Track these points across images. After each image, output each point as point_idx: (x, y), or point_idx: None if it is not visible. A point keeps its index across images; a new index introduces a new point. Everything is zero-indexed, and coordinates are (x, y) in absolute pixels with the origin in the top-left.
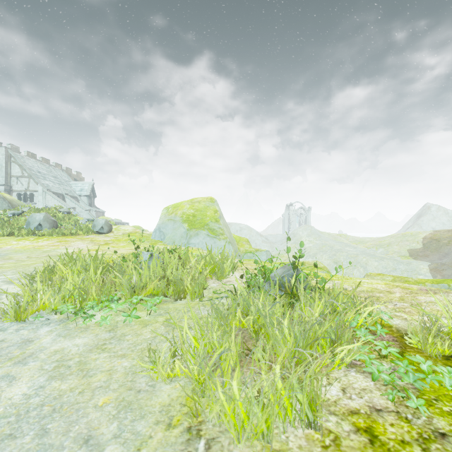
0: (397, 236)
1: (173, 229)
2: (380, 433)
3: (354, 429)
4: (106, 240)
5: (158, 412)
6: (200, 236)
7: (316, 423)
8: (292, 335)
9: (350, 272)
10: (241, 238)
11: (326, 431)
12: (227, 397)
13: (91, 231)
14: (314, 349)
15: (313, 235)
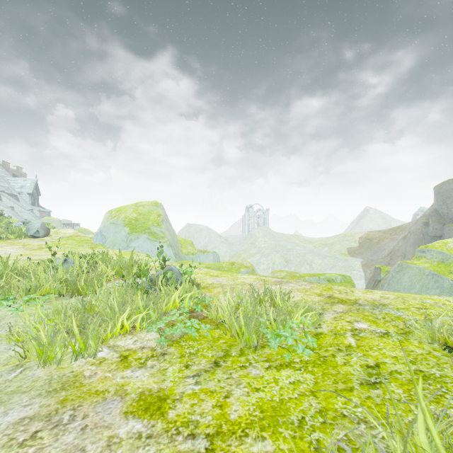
0: (339, 237)
1: (114, 232)
2: (132, 356)
3: (119, 356)
4: (41, 244)
5: (3, 360)
6: (140, 239)
7: (96, 354)
8: (113, 311)
9: (298, 270)
10: (186, 240)
11: (102, 358)
12: (40, 343)
13: (24, 235)
14: (133, 320)
15: (269, 236)
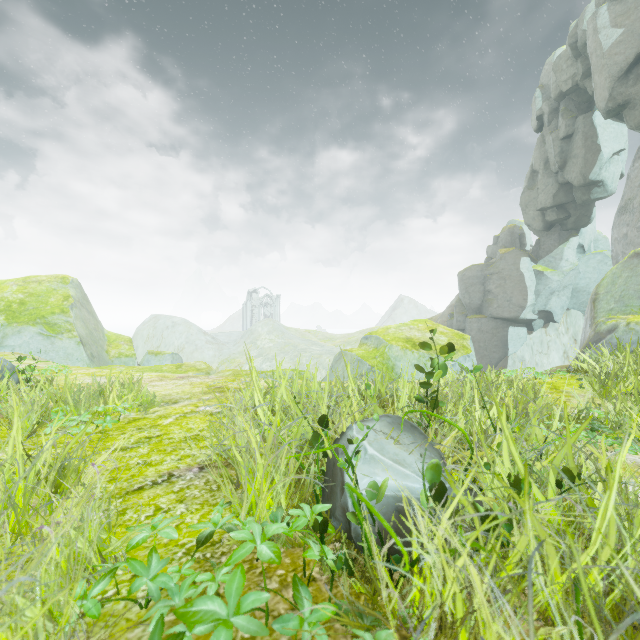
0: (365, 332)
1: None
2: None
3: None
4: None
5: None
6: (24, 334)
7: None
8: None
9: None
10: (120, 336)
11: None
12: None
13: None
14: None
15: (276, 332)
